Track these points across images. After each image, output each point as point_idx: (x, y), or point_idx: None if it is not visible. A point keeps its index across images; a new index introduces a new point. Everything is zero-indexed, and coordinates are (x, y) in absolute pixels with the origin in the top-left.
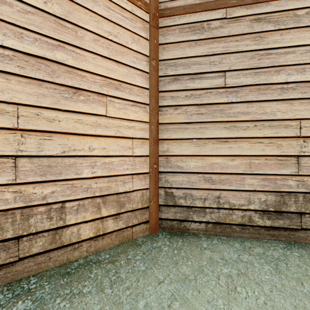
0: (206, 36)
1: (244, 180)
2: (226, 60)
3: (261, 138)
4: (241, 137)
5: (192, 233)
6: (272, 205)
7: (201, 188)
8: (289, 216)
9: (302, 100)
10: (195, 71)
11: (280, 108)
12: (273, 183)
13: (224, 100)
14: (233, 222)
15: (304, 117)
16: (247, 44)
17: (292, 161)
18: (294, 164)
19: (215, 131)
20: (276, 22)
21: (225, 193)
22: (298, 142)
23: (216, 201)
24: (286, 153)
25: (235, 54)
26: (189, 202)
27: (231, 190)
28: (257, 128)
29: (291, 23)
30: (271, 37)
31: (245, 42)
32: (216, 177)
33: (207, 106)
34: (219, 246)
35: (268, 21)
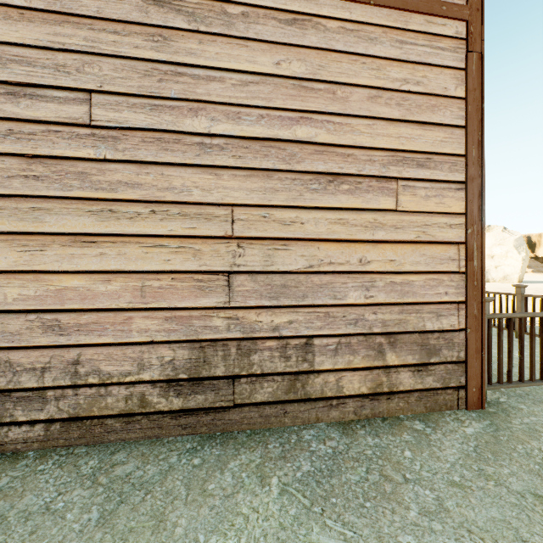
0: (47, 4)
1: (132, 322)
2: (93, 68)
3: (165, 238)
4: (126, 234)
5: (12, 451)
6: (185, 367)
7: (34, 345)
8: (214, 385)
9: (236, 171)
10: (20, 78)
11: (199, 181)
12: (187, 325)
13: (88, 154)
14: (109, 412)
15: (239, 202)
16: (137, 44)
17: (220, 281)
18: (223, 288)
19: (68, 218)
20: (193, 15)
21: (92, 352)
22: (230, 246)
23: (70, 371)
24: (209, 267)
25: (112, 60)
26: (5, 381)
27: (104, 344)
28: (157, 217)
29: (218, 25)
30: (184, 41)
31: (133, 40)
32: (71, 319)
33: (49, 162)
34: (39, 477)
35: (177, 8)
